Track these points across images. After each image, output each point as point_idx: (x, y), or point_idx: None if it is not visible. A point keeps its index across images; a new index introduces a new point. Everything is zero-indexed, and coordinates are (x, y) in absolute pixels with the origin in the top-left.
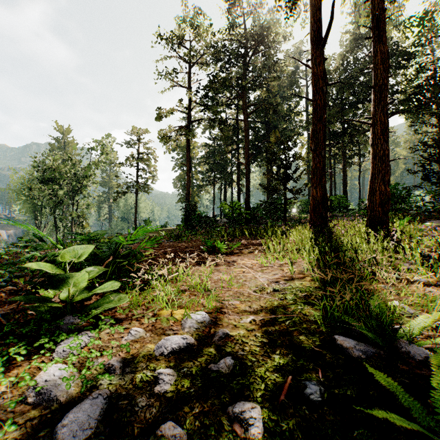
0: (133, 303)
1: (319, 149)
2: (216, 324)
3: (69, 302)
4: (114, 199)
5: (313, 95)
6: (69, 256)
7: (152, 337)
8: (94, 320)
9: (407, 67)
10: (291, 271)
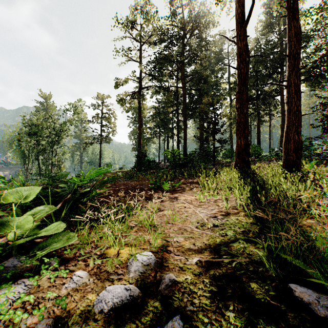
0: (82, 242)
1: (242, 107)
2: (162, 266)
3: (12, 245)
4: (83, 147)
5: (238, 65)
6: (14, 197)
7: (95, 283)
8: (38, 262)
9: (306, 47)
10: (226, 207)
